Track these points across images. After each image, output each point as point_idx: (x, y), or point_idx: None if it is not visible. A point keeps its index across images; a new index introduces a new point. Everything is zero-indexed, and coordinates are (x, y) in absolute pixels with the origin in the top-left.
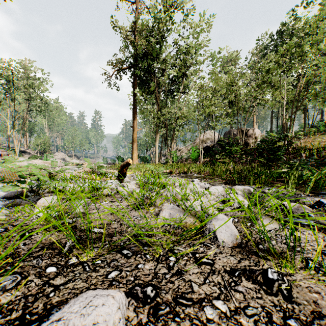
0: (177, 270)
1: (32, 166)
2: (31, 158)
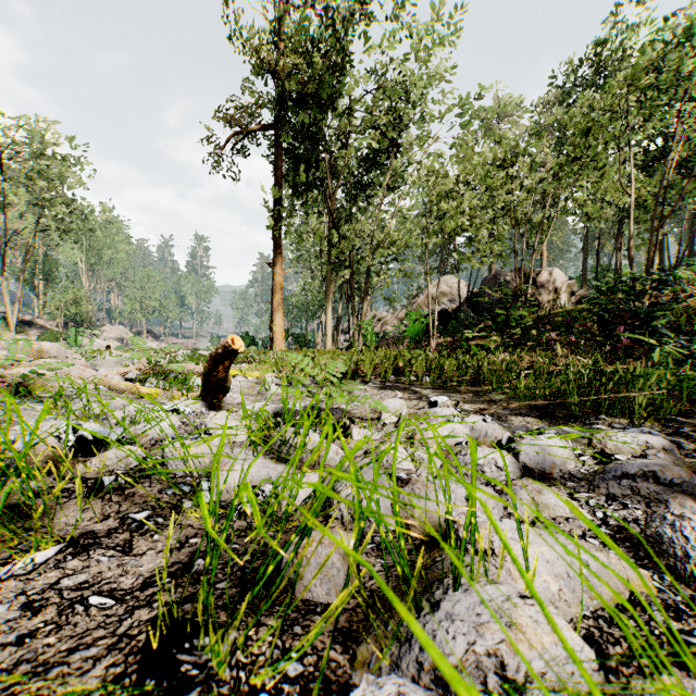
0: None
1: None
2: (45, 338)
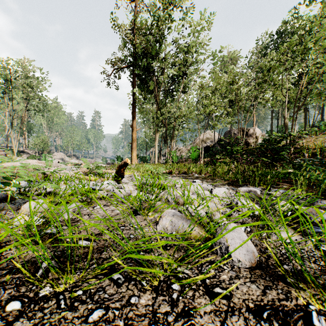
0: (182, 308)
1: (20, 166)
2: (30, 158)
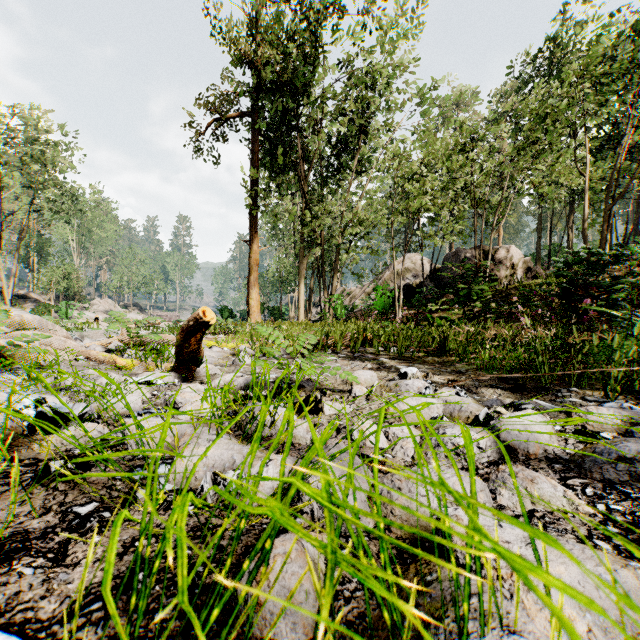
0: None
1: None
2: (38, 310)
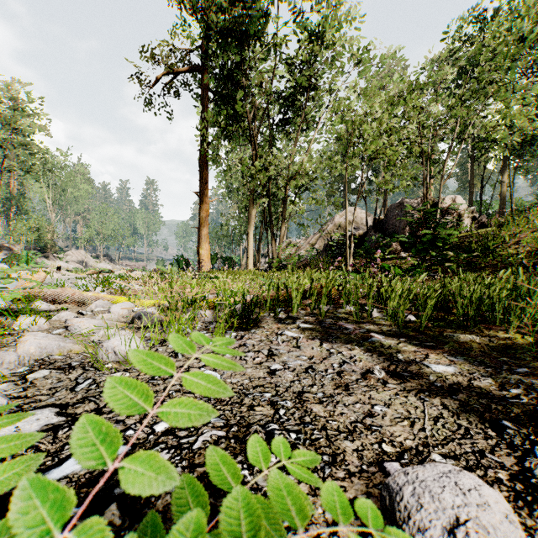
0: None
1: None
2: (8, 260)
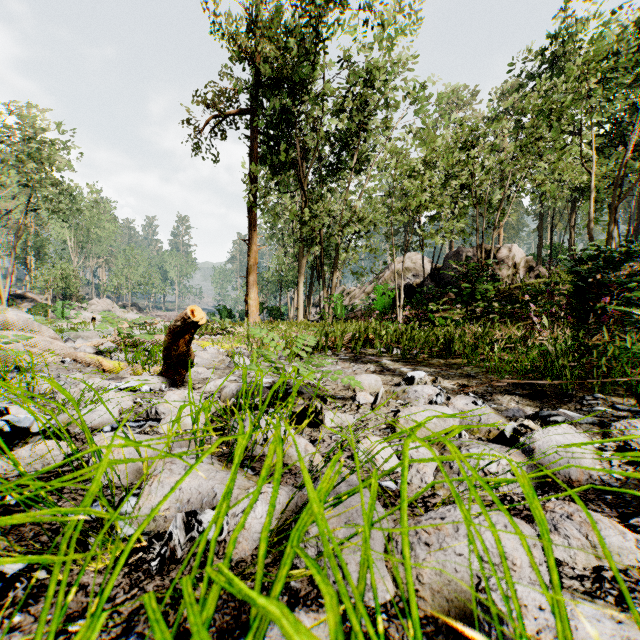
0: None
1: None
2: (34, 310)
